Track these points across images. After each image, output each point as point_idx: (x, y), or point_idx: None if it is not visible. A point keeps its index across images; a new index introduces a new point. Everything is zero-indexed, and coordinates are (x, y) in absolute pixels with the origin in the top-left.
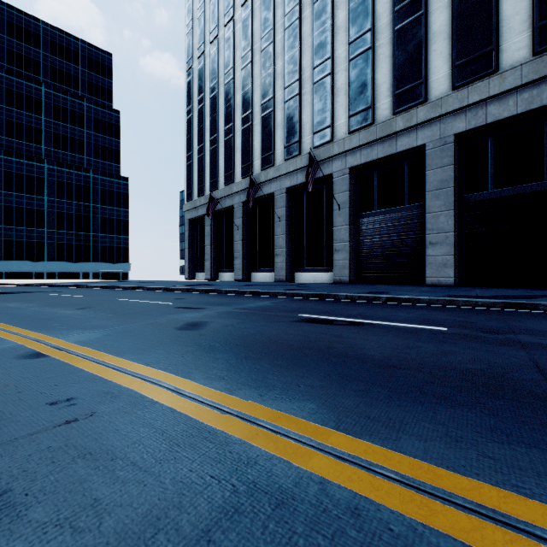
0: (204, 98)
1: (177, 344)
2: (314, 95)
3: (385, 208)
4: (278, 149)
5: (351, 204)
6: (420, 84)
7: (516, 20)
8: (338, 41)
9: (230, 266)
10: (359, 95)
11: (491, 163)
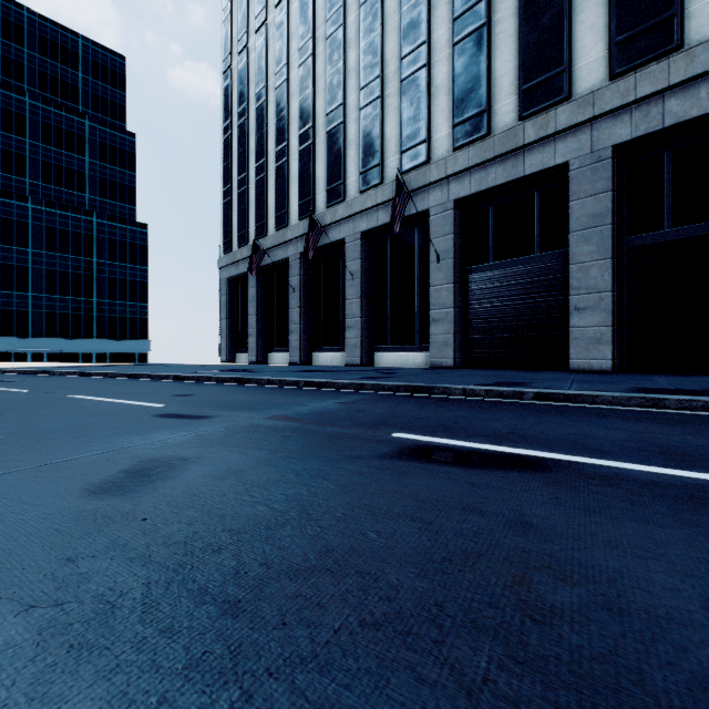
0: (247, 109)
1: None
2: (403, 97)
3: (506, 258)
4: (350, 177)
5: (456, 253)
6: (561, 72)
7: None
8: (436, 18)
9: (283, 343)
10: (468, 94)
11: (669, 189)
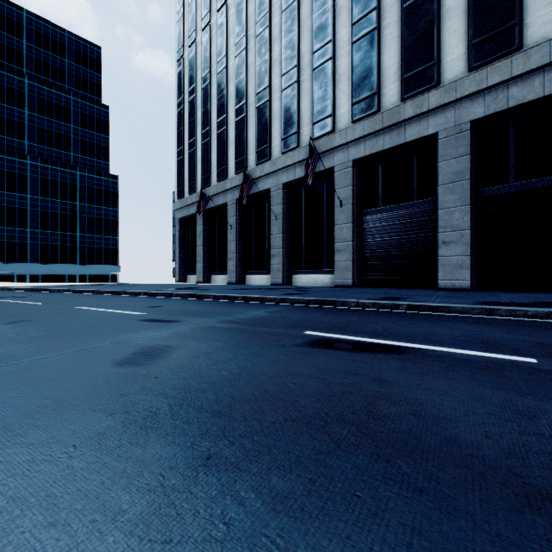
0: (196, 89)
1: (87, 409)
2: (314, 82)
3: (392, 204)
4: (274, 142)
5: (354, 200)
6: (432, 66)
7: None
8: (339, 22)
9: (223, 268)
10: (363, 80)
11: (512, 153)
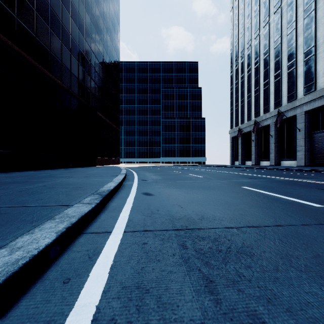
0: (238, 82)
1: (216, 170)
2: (287, 78)
3: None
4: (271, 104)
5: (305, 128)
6: None
7: None
8: (298, 52)
9: (250, 158)
10: (308, 77)
11: None
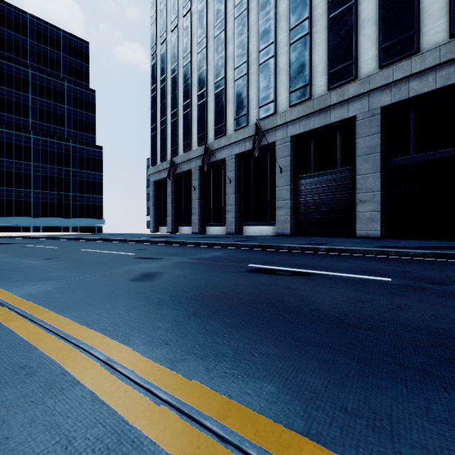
0: (166, 78)
1: (126, 298)
2: (260, 74)
3: (321, 171)
4: (229, 121)
5: (292, 168)
6: (351, 64)
7: (435, 7)
8: (280, 28)
9: (188, 221)
10: (298, 74)
11: (413, 132)
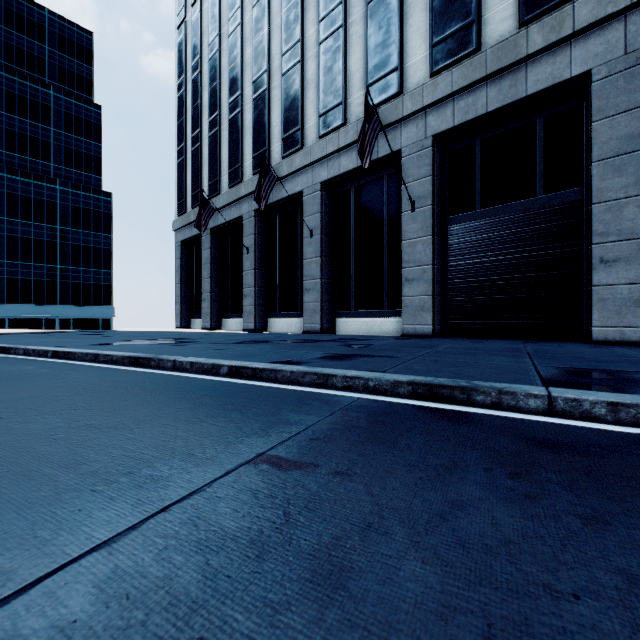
0: (201, 62)
1: None
2: (369, 21)
3: (497, 203)
4: (308, 122)
5: (435, 199)
6: None
7: None
8: None
9: (238, 308)
10: (451, 4)
11: None
